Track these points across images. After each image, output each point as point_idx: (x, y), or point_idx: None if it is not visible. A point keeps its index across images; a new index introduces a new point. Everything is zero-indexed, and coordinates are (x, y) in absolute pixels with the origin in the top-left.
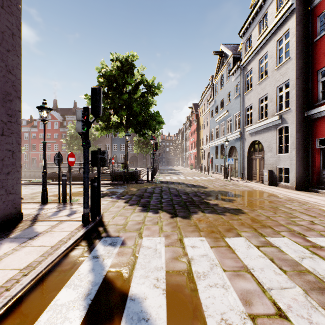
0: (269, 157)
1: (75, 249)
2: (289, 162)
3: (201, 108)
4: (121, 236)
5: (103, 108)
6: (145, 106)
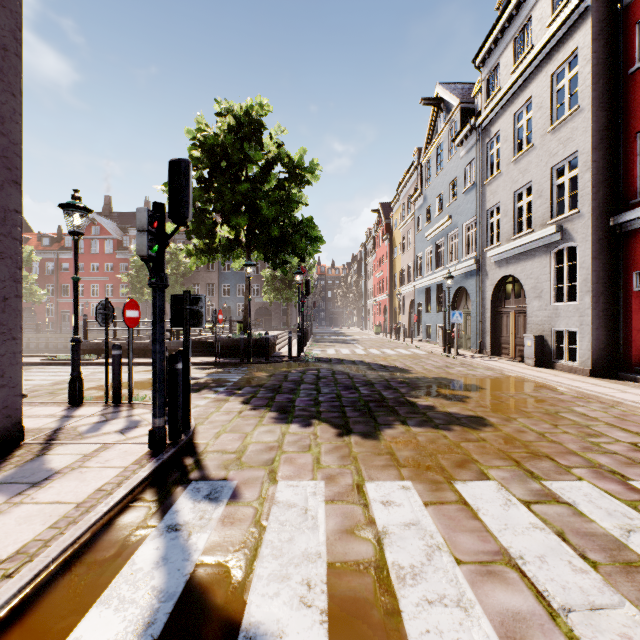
0: (537, 309)
1: (131, 508)
2: (577, 319)
3: (398, 212)
4: (232, 478)
5: (200, 211)
6: (286, 207)
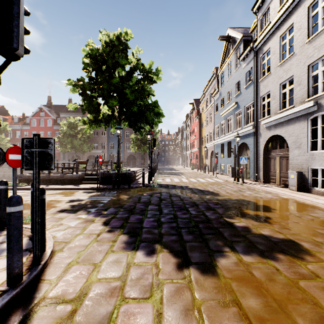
0: (297, 155)
1: None
2: None
3: (204, 103)
4: None
5: (89, 96)
6: (141, 94)
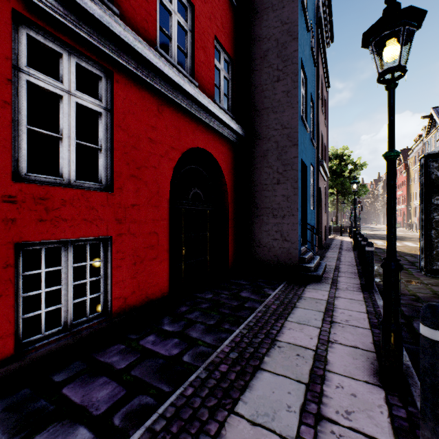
0: None
1: None
2: None
3: (412, 158)
4: None
5: None
6: None
